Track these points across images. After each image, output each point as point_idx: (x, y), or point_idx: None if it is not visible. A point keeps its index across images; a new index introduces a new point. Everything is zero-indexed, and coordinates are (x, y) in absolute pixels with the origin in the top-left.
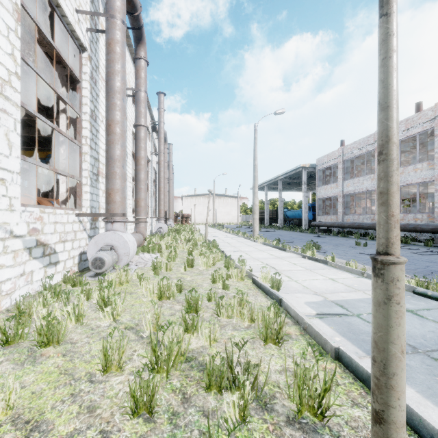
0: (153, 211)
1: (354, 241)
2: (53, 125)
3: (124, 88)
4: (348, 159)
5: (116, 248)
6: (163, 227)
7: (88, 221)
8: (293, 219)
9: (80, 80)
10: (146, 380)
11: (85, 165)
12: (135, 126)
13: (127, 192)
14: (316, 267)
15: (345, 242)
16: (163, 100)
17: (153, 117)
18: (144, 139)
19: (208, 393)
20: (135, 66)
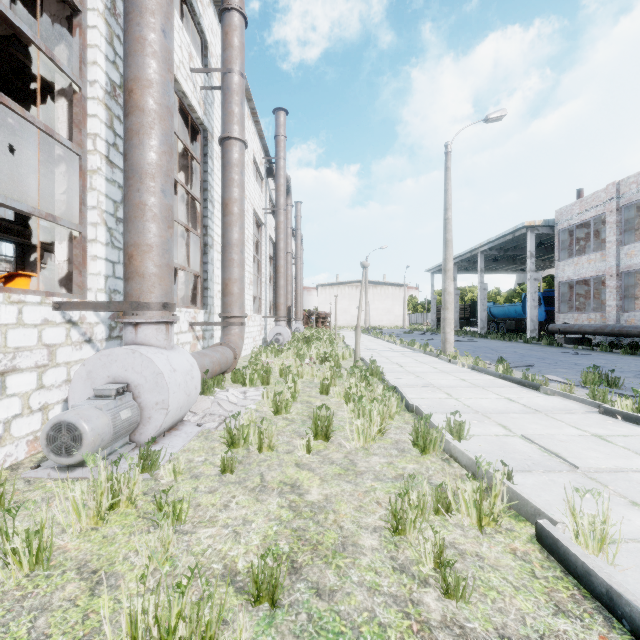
0: (270, 306)
1: None
2: None
3: (166, 6)
4: (629, 203)
5: (137, 388)
6: (283, 333)
7: (101, 321)
8: (505, 320)
9: (79, 7)
10: None
11: (92, 197)
12: (222, 140)
13: (214, 270)
14: None
15: None
16: (283, 122)
17: (268, 152)
18: (237, 164)
19: None
20: (222, 25)
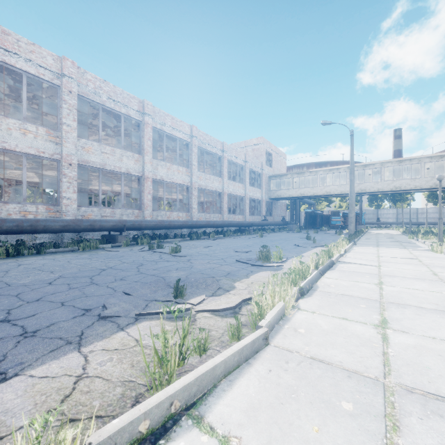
0: None
1: (47, 260)
2: None
3: None
4: None
5: None
6: None
7: None
8: None
9: None
10: None
11: None
12: None
13: None
14: (363, 253)
15: (94, 261)
16: None
17: None
18: None
19: None
20: None
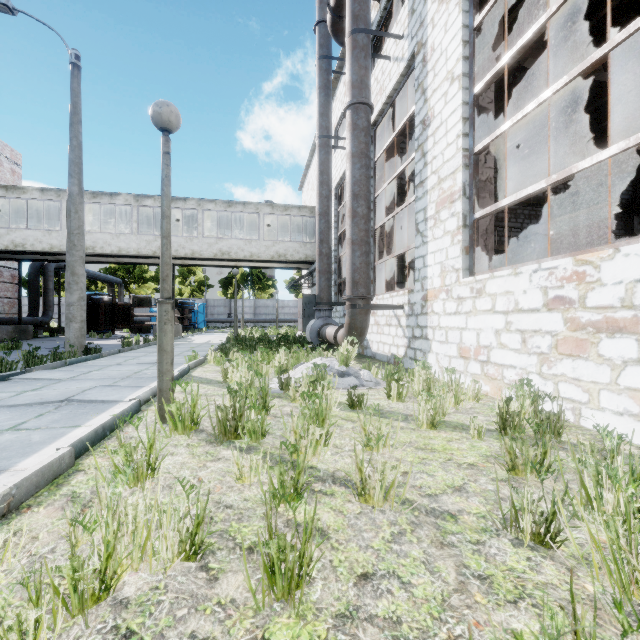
0: None
1: None
2: None
3: None
4: None
5: None
6: None
7: None
8: None
9: None
10: (317, 409)
11: None
12: None
13: None
14: None
15: None
16: None
17: None
18: None
19: (263, 440)
20: None
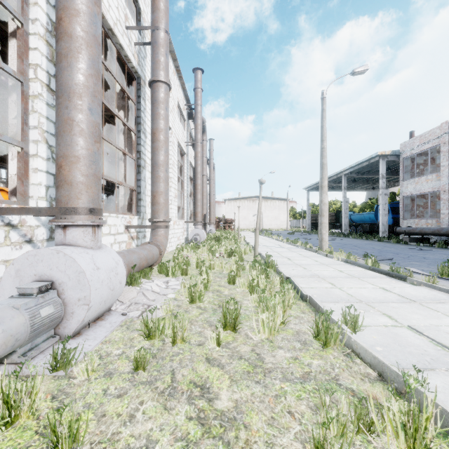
0: (191, 214)
1: None
2: None
3: None
4: None
5: (61, 286)
6: (200, 234)
7: (42, 225)
8: (361, 224)
9: None
10: None
11: (33, 118)
12: (151, 83)
13: (146, 186)
14: None
15: None
16: (200, 78)
17: (189, 100)
18: (163, 102)
19: None
20: None
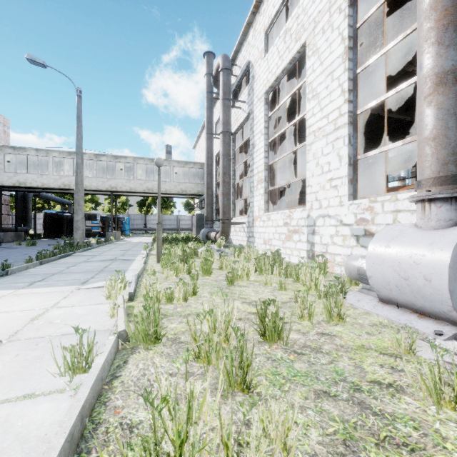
0: None
1: None
2: (413, 79)
3: None
4: None
5: None
6: None
7: None
8: None
9: None
10: None
11: None
12: None
13: None
14: None
15: None
16: None
17: None
18: None
19: None
20: None
